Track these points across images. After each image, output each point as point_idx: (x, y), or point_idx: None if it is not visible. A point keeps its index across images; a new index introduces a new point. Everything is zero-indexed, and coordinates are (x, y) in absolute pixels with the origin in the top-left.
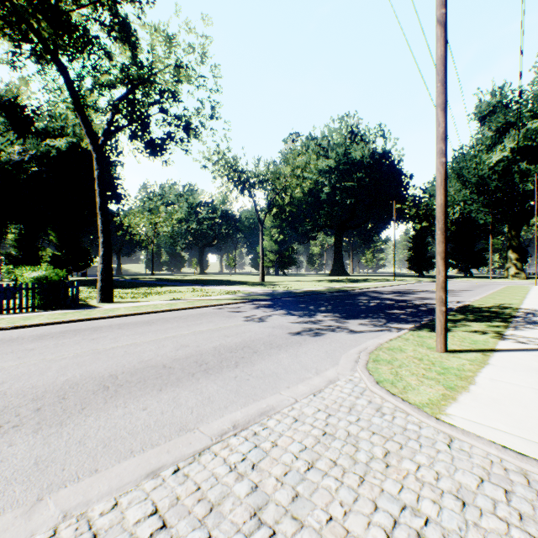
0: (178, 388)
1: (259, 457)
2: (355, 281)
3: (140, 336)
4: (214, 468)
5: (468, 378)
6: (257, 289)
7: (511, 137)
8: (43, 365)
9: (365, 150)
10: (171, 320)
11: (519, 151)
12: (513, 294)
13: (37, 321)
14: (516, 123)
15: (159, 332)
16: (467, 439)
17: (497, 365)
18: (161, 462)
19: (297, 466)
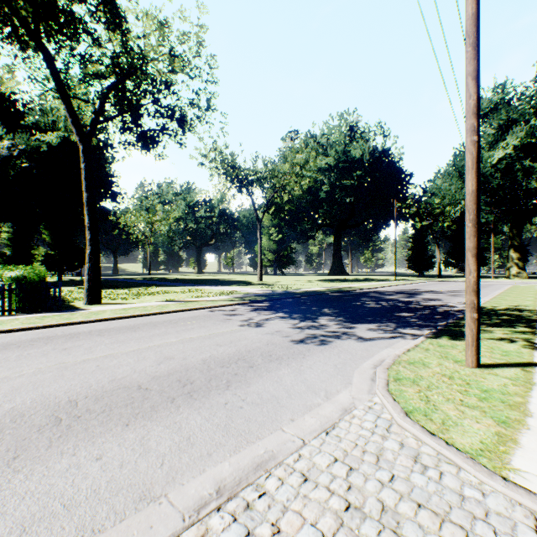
0: (150, 422)
1: None
2: (355, 280)
3: (120, 345)
4: None
5: (520, 406)
6: (255, 289)
7: (514, 134)
8: None
9: (365, 147)
10: (159, 325)
11: (522, 148)
12: (522, 295)
13: (8, 326)
14: (518, 121)
15: (142, 340)
16: None
17: None
18: None
19: None
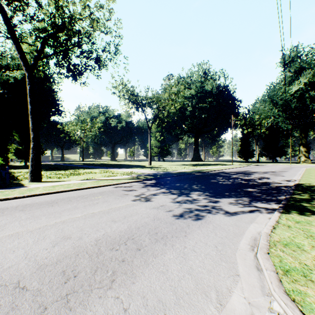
0: None
1: None
2: (208, 165)
3: (31, 221)
4: None
5: None
6: (146, 171)
7: (304, 75)
8: None
9: (213, 84)
10: (73, 200)
11: (309, 84)
12: None
13: None
14: (306, 68)
15: (53, 215)
16: None
17: None
18: None
19: None
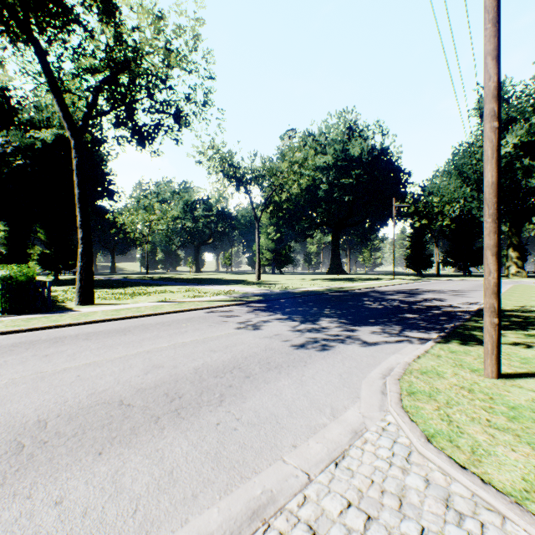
0: (128, 450)
1: None
2: (354, 280)
3: (107, 351)
4: None
5: None
6: (253, 289)
7: (514, 132)
8: None
9: (363, 146)
10: (151, 328)
11: (522, 147)
12: (526, 295)
13: None
14: (518, 119)
15: (131, 345)
16: None
17: None
18: None
19: None
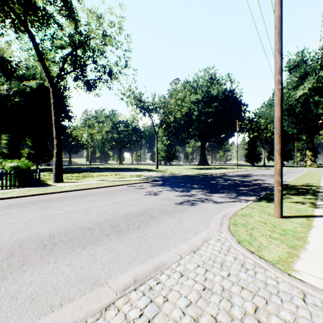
0: (96, 246)
1: (153, 313)
2: (213, 168)
3: (76, 206)
4: None
5: (302, 238)
6: (154, 174)
7: (308, 81)
8: (5, 227)
9: (219, 89)
10: (97, 194)
11: (314, 89)
12: (312, 177)
13: (10, 195)
14: (311, 73)
15: (89, 202)
16: (318, 294)
17: (319, 227)
18: (73, 318)
19: (184, 322)
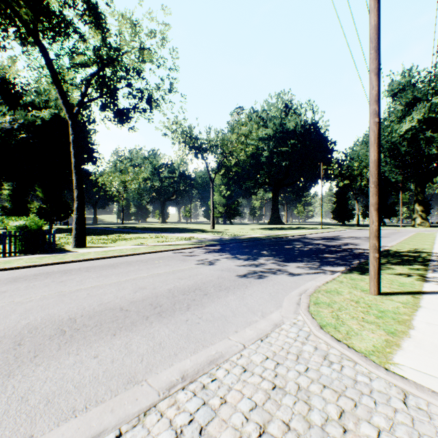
0: (131, 333)
1: (207, 418)
2: (289, 229)
3: (104, 279)
4: (159, 434)
5: (406, 322)
6: (208, 236)
7: (418, 110)
8: (9, 307)
9: (297, 121)
10: (133, 263)
11: (425, 122)
12: (423, 240)
13: (15, 264)
14: (422, 99)
15: (121, 275)
16: (423, 395)
17: (429, 308)
18: (103, 425)
19: (247, 430)
